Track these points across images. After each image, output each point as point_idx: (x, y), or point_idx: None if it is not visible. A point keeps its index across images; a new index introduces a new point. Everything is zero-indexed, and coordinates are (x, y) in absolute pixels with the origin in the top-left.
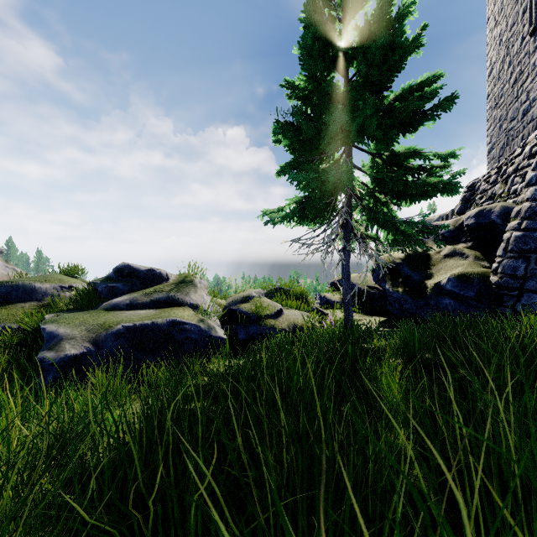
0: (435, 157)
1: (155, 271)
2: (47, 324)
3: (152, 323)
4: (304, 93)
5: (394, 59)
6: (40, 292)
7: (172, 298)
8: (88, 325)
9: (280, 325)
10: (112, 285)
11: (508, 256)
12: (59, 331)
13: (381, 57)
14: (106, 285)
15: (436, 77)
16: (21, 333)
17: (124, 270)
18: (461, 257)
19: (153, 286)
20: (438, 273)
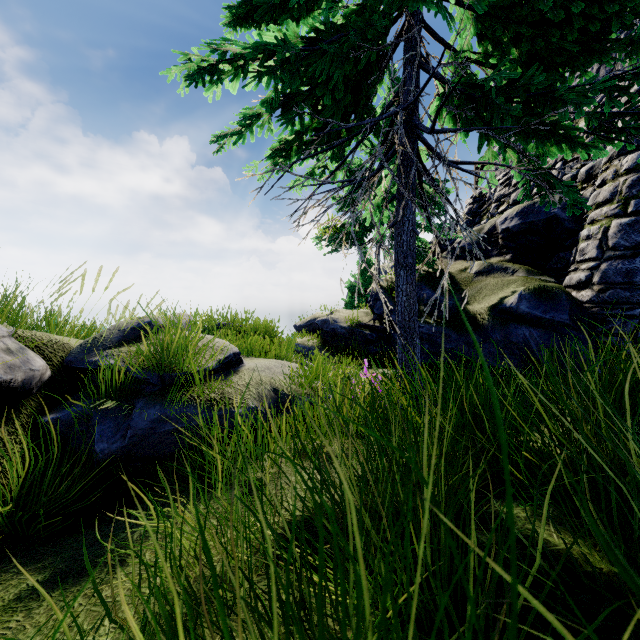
0: None
1: None
2: None
3: None
4: None
5: None
6: None
7: None
8: None
9: (239, 399)
10: None
11: (611, 256)
12: None
13: None
14: None
15: None
16: None
17: None
18: (504, 272)
19: None
20: (480, 294)
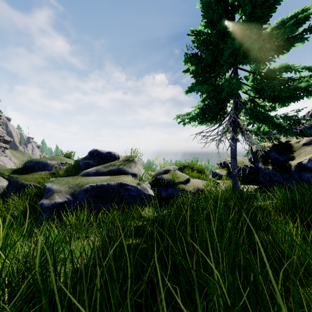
0: (304, 69)
1: (111, 153)
2: (47, 183)
3: (107, 184)
4: (205, 37)
5: None
6: (50, 165)
7: (121, 169)
8: (70, 184)
9: (188, 189)
10: (87, 161)
11: None
12: (53, 187)
13: None
14: (84, 161)
15: (305, 11)
16: (39, 188)
17: (94, 153)
18: None
19: (110, 162)
20: (299, 156)
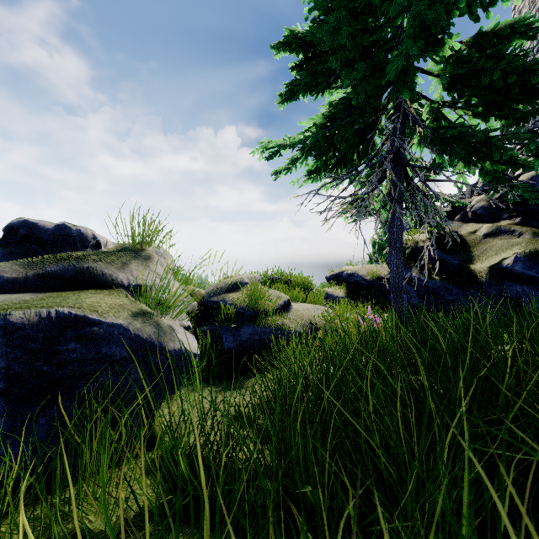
0: None
1: (69, 228)
2: None
3: None
4: None
5: None
6: None
7: (89, 272)
8: None
9: (292, 326)
10: None
11: None
12: None
13: None
14: None
15: None
16: None
17: (18, 231)
18: (510, 235)
19: None
20: (484, 255)
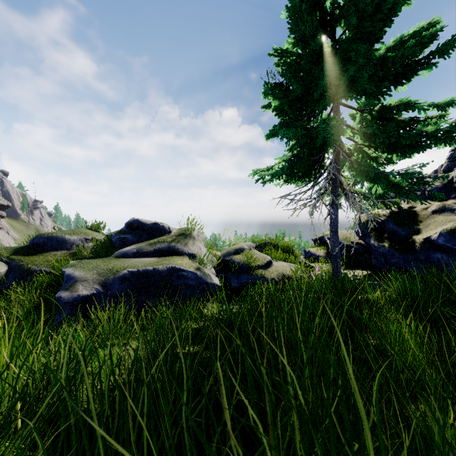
0: (431, 107)
1: (159, 224)
2: (67, 268)
3: (153, 269)
4: (293, 59)
5: (389, 8)
6: (69, 243)
7: (172, 248)
8: (99, 269)
9: (270, 275)
10: (123, 237)
11: None
12: (75, 273)
13: (374, 6)
14: (119, 237)
15: (432, 25)
16: (53, 276)
17: (134, 224)
18: (451, 212)
19: (157, 238)
20: (426, 228)
